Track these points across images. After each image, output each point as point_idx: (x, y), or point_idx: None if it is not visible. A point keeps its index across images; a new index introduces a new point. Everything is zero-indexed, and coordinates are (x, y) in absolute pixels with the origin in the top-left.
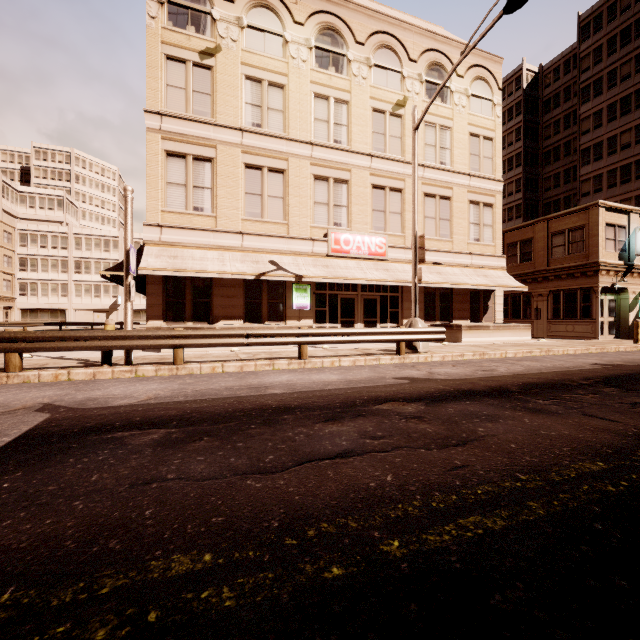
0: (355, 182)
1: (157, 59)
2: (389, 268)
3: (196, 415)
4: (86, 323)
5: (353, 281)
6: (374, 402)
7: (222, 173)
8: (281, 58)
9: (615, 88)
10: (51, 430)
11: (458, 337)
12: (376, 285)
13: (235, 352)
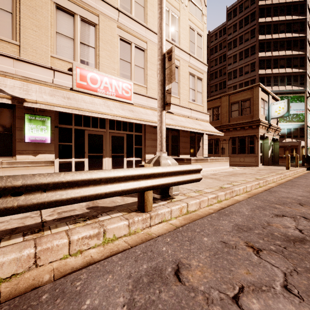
0: (103, 28)
1: None
2: (134, 110)
3: None
4: None
5: (96, 114)
6: None
7: None
8: None
9: (242, 44)
10: None
11: None
12: (123, 125)
13: None
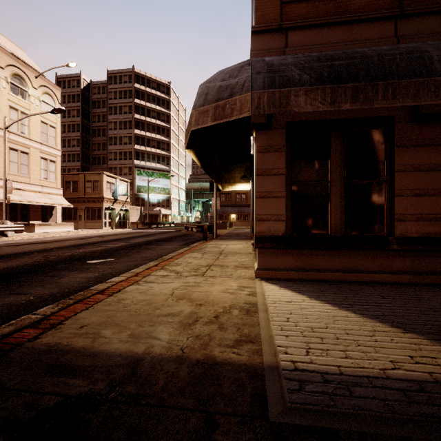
0: None
1: None
2: None
3: None
4: None
5: None
6: None
7: None
8: None
9: (122, 115)
10: None
11: (33, 230)
12: None
13: None
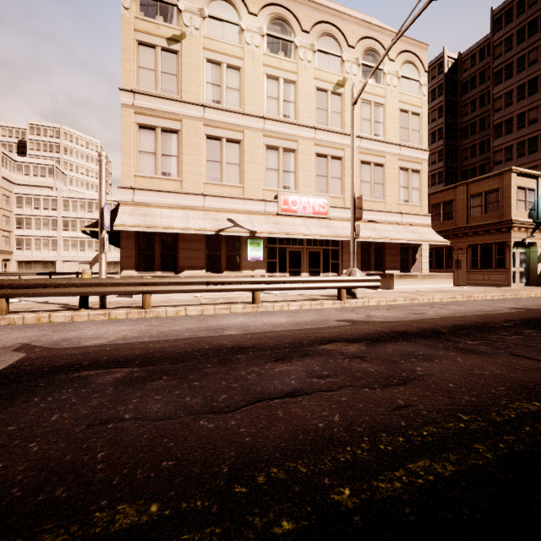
0: (301, 151)
1: (130, 44)
2: (331, 225)
3: (158, 355)
4: (72, 273)
5: (300, 236)
6: (319, 342)
7: (186, 143)
8: (237, 44)
9: (524, 72)
10: (23, 369)
11: (390, 285)
12: (319, 240)
13: (197, 297)
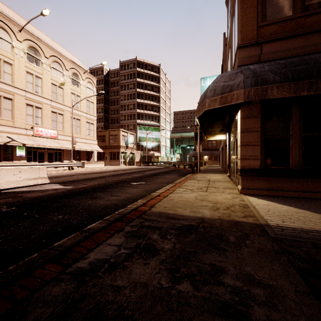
0: (45, 109)
1: None
2: (59, 142)
3: None
4: None
5: (47, 147)
6: (74, 175)
7: None
8: (10, 52)
9: (129, 90)
10: None
11: (83, 166)
12: (53, 148)
13: None
